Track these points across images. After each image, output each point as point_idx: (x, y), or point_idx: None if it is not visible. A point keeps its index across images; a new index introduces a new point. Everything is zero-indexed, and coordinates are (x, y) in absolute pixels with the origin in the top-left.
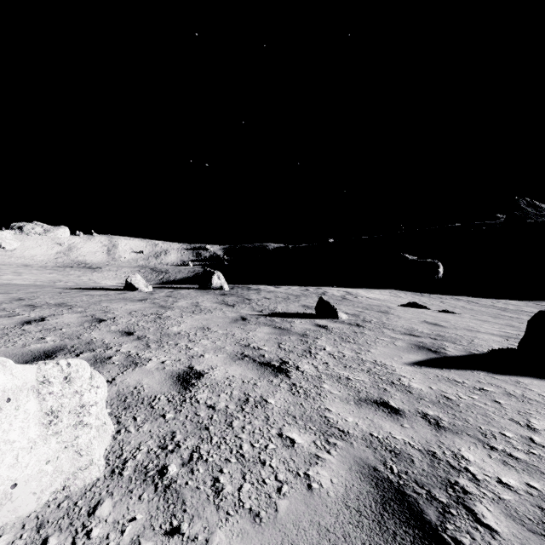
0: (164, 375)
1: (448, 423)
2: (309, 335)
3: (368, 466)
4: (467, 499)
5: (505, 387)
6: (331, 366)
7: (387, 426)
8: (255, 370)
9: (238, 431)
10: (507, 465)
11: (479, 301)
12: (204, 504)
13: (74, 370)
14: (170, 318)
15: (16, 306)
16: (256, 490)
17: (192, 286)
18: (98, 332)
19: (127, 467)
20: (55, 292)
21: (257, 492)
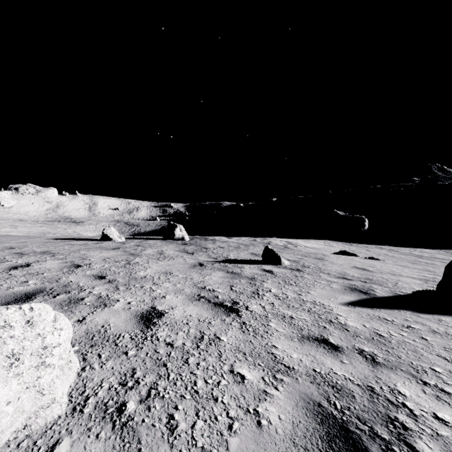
0: (129, 314)
1: (383, 359)
2: (257, 278)
3: (313, 402)
4: (407, 435)
5: (429, 324)
6: (276, 306)
7: (328, 362)
8: (210, 310)
9: (193, 367)
10: (440, 400)
11: (399, 249)
12: (159, 443)
13: (37, 313)
14: (138, 264)
15: (7, 253)
16: (209, 427)
17: (159, 237)
18: (75, 276)
19: (88, 404)
20: (42, 242)
21: (209, 430)
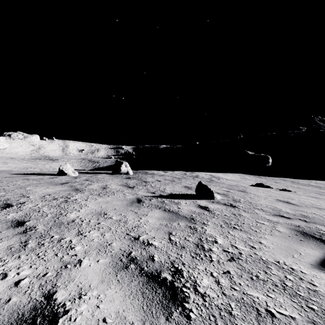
0: None
1: None
2: (196, 219)
3: None
4: None
5: None
6: (235, 278)
7: None
8: (140, 298)
9: None
10: None
11: (298, 181)
12: None
13: None
14: (76, 201)
15: None
16: None
17: (109, 171)
18: None
19: None
20: (3, 177)
21: None
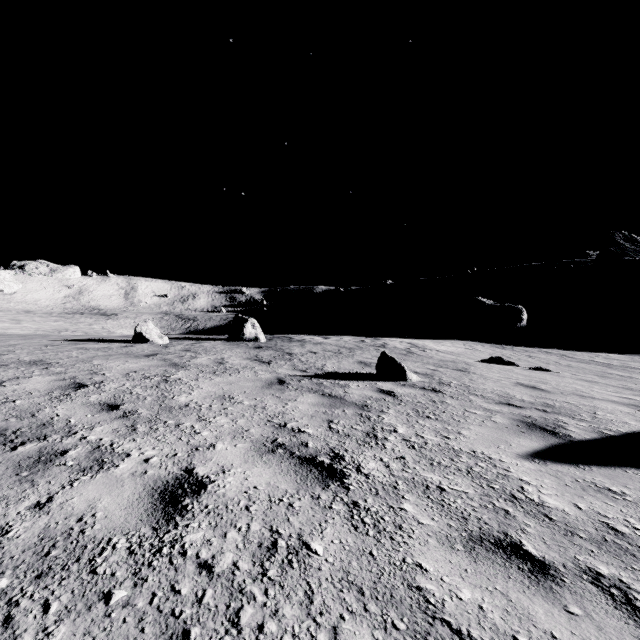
0: (141, 487)
1: None
2: (371, 406)
3: None
4: None
5: None
6: (410, 463)
7: (540, 612)
8: (293, 475)
9: None
10: None
11: (574, 354)
12: None
13: None
14: (181, 381)
15: None
16: None
17: (221, 337)
18: (67, 405)
19: None
20: (41, 345)
21: None
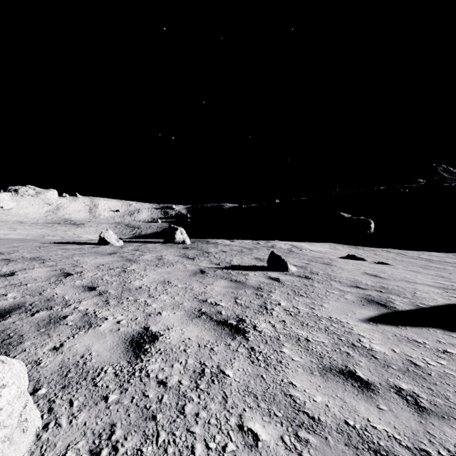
0: (117, 338)
1: (428, 402)
2: (263, 288)
3: None
4: None
5: None
6: (288, 324)
7: (362, 408)
8: (212, 331)
9: (190, 421)
10: None
11: (407, 253)
12: None
13: None
14: (134, 271)
15: None
16: None
17: (159, 240)
18: (61, 287)
19: None
20: (35, 246)
21: None
